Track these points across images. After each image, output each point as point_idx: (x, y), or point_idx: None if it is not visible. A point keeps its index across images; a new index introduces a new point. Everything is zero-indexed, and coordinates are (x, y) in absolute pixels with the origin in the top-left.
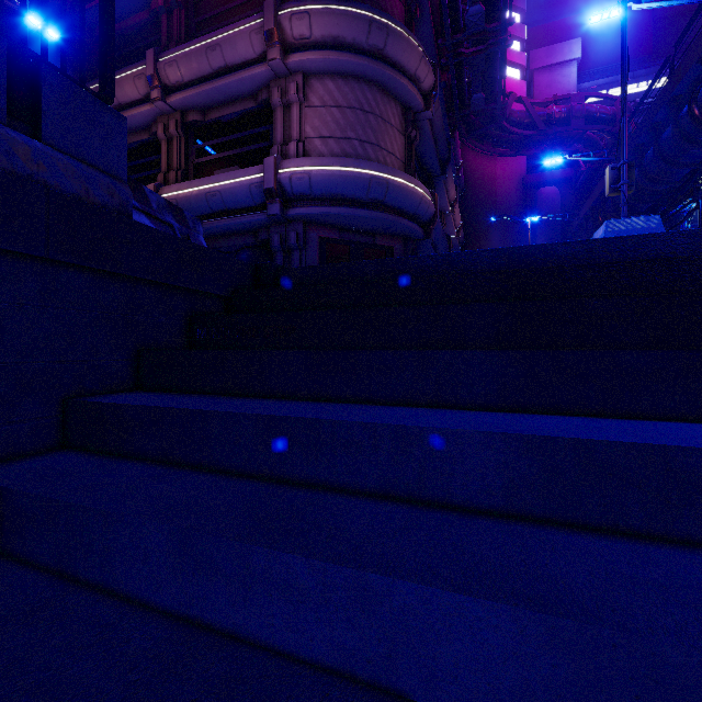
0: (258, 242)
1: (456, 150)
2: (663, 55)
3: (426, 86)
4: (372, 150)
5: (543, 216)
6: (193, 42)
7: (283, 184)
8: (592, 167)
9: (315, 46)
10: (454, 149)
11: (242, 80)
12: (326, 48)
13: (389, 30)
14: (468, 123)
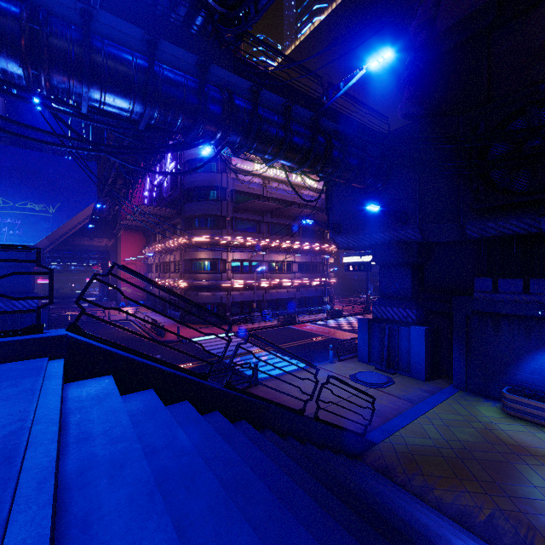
0: None
1: None
2: None
3: None
4: None
5: None
6: None
7: None
8: None
9: None
10: None
11: None
12: None
13: None
14: None
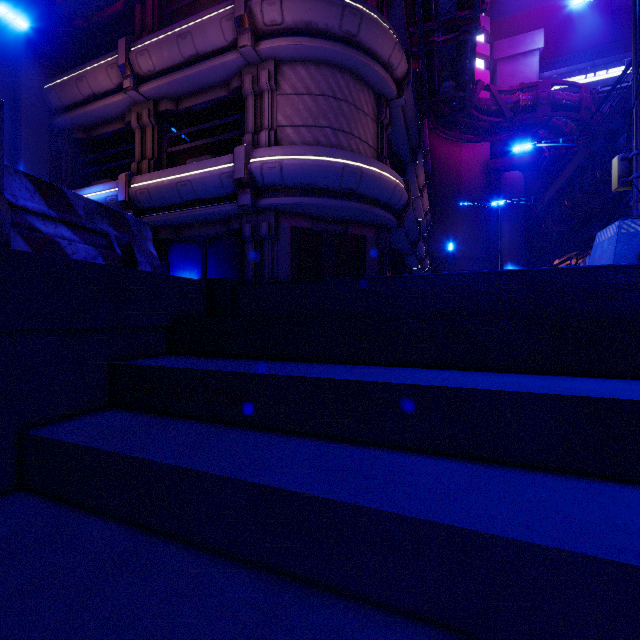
0: (230, 232)
1: (425, 137)
2: (620, 45)
3: (399, 73)
4: (345, 138)
5: (508, 200)
6: (164, 30)
7: (254, 174)
8: (556, 152)
9: (286, 32)
10: (423, 136)
11: (214, 68)
12: (298, 35)
13: (363, 15)
14: (437, 111)
